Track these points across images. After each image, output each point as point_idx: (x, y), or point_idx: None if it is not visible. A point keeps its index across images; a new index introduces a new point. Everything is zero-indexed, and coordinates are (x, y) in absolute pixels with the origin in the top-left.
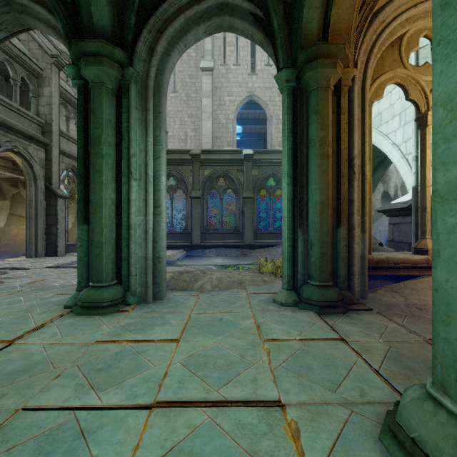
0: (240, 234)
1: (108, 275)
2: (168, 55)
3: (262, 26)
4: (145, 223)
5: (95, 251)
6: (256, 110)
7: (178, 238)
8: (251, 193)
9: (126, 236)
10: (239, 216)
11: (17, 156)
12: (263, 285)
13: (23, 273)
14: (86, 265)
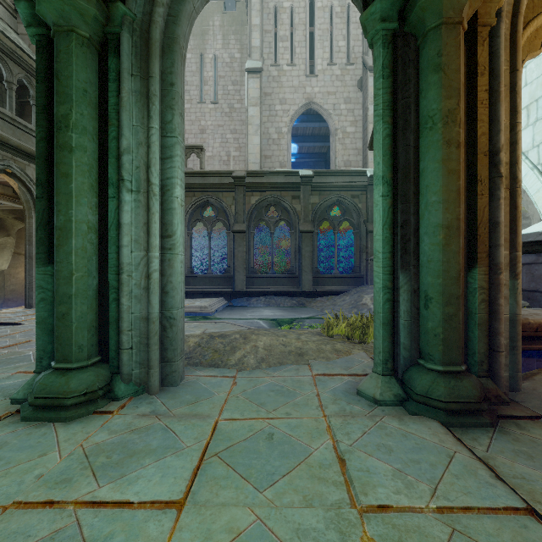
0: (296, 278)
1: (82, 350)
2: None
3: None
4: (146, 263)
5: (59, 310)
6: (316, 123)
7: (217, 283)
8: (310, 225)
9: (115, 284)
10: (295, 255)
11: (12, 179)
12: (335, 358)
13: (6, 331)
14: (52, 332)
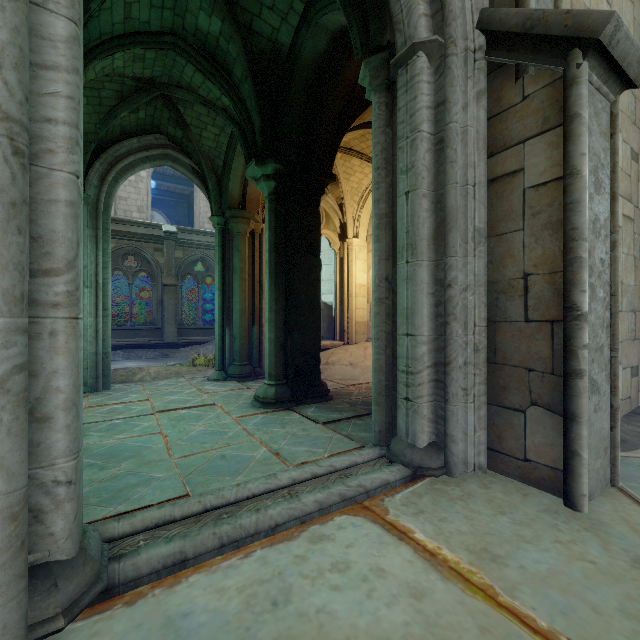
0: (159, 330)
1: None
2: (116, 181)
3: (200, 177)
4: (95, 324)
5: None
6: None
7: None
8: (174, 279)
9: None
10: (157, 307)
11: None
12: (198, 373)
13: None
14: None
